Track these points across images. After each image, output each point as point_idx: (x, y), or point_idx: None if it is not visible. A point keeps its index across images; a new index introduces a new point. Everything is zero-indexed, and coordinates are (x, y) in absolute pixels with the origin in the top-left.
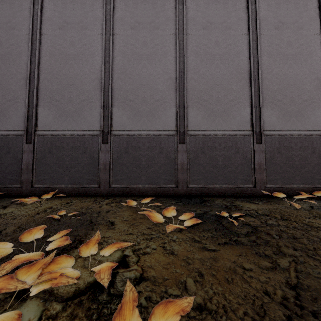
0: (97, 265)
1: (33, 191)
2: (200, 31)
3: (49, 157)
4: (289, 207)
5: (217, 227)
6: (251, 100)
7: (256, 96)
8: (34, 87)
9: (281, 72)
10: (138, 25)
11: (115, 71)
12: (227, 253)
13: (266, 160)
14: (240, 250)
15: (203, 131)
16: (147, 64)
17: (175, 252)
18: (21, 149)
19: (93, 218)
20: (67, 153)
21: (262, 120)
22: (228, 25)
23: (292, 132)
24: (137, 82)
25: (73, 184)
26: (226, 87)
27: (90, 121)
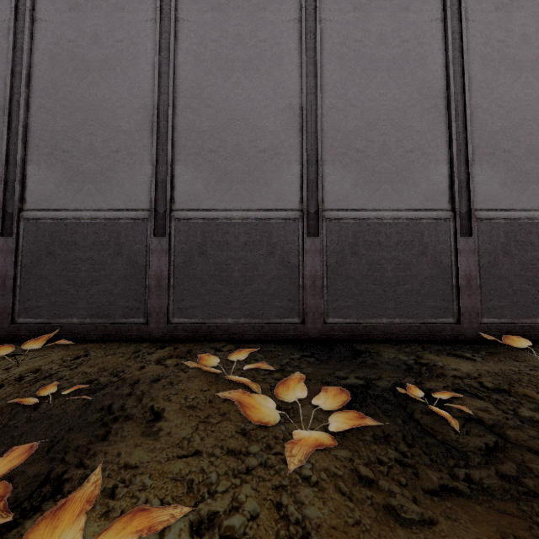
0: None
1: (15, 332)
2: (348, 14)
3: (47, 262)
4: None
5: (407, 431)
6: (449, 149)
7: (459, 141)
8: (19, 124)
9: (508, 96)
10: (226, 3)
11: (180, 94)
12: (464, 537)
13: (480, 268)
14: (495, 520)
15: (356, 211)
16: (243, 80)
17: (314, 534)
18: None
19: (116, 402)
20: (84, 254)
21: (472, 189)
22: (404, 2)
23: (532, 213)
24: (223, 114)
25: (95, 317)
26: (401, 124)
27: (129, 192)
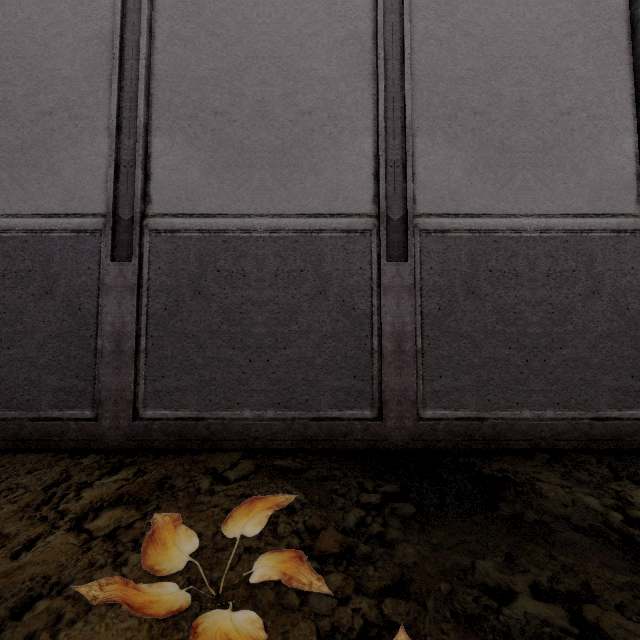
0: None
1: None
2: None
3: None
4: None
5: None
6: (635, 109)
7: None
8: None
9: None
10: None
11: (163, 13)
12: None
13: None
14: None
15: (472, 216)
16: None
17: None
18: None
19: None
20: None
21: None
22: None
23: None
24: (238, 49)
25: (4, 407)
26: (550, 66)
27: (71, 183)
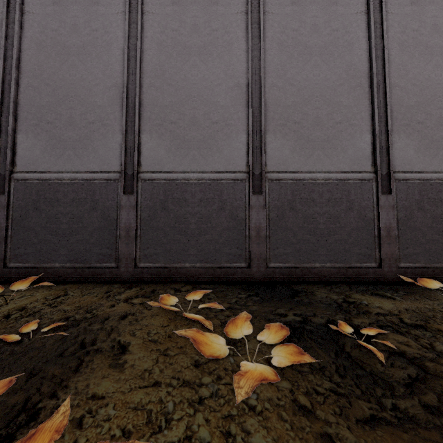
0: None
1: (7, 275)
2: (287, 7)
3: (34, 216)
4: None
5: (339, 364)
6: (372, 121)
7: (380, 114)
8: (10, 100)
9: (421, 76)
10: None
11: (146, 74)
12: None
13: (398, 221)
14: None
15: (293, 173)
16: (198, 63)
17: None
18: None
19: (88, 337)
20: (64, 209)
21: (391, 155)
22: None
23: (442, 174)
24: (182, 92)
25: (74, 262)
26: (331, 100)
27: (103, 157)
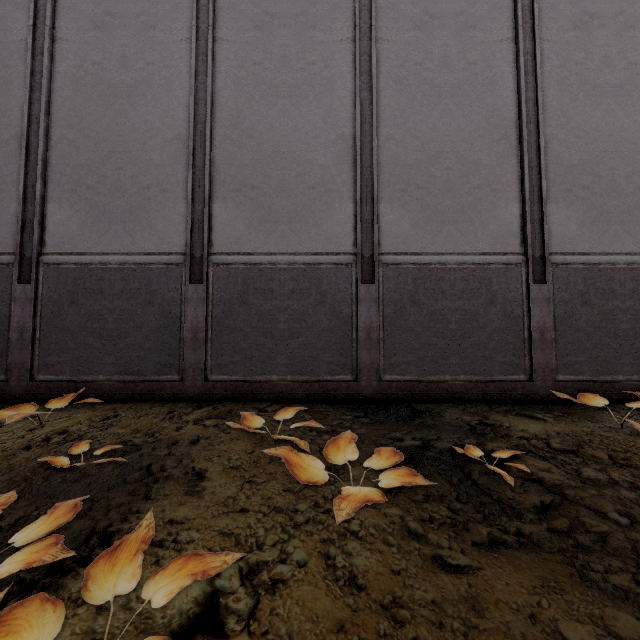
0: (131, 633)
1: (35, 390)
2: (408, 33)
3: (70, 313)
4: (620, 430)
5: (461, 490)
6: (521, 185)
7: (532, 176)
8: (38, 157)
9: (587, 125)
10: (270, 21)
11: (219, 123)
12: (506, 581)
13: (555, 319)
14: (538, 568)
15: (416, 254)
16: (289, 107)
17: (360, 578)
18: (9, 295)
19: (154, 463)
20: (111, 304)
21: (546, 231)
22: (471, 20)
23: (614, 257)
24: (267, 146)
25: (124, 373)
26: (467, 157)
27: (162, 233)
